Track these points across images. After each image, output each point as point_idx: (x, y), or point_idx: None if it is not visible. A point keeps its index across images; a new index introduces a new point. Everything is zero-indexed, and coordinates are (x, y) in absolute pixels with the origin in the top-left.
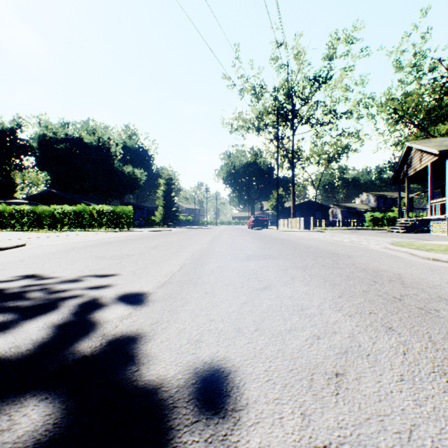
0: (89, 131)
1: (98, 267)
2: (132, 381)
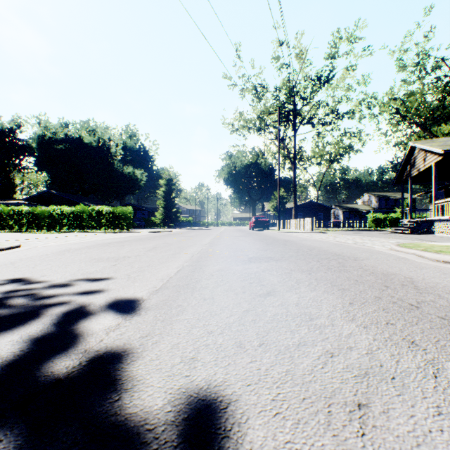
0: (89, 132)
1: (91, 270)
2: (110, 415)
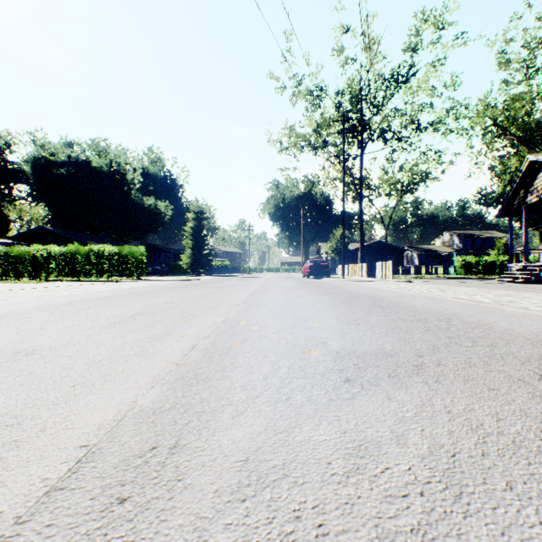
0: (99, 153)
1: None
2: None
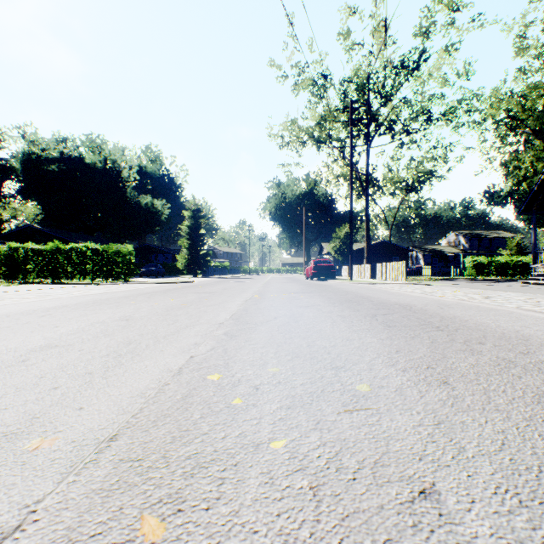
0: (93, 149)
1: None
2: None
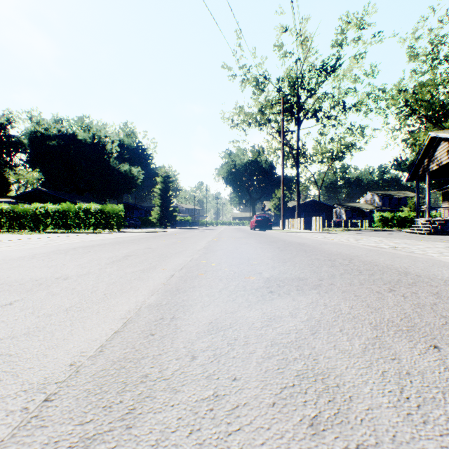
0: (84, 128)
1: None
2: None
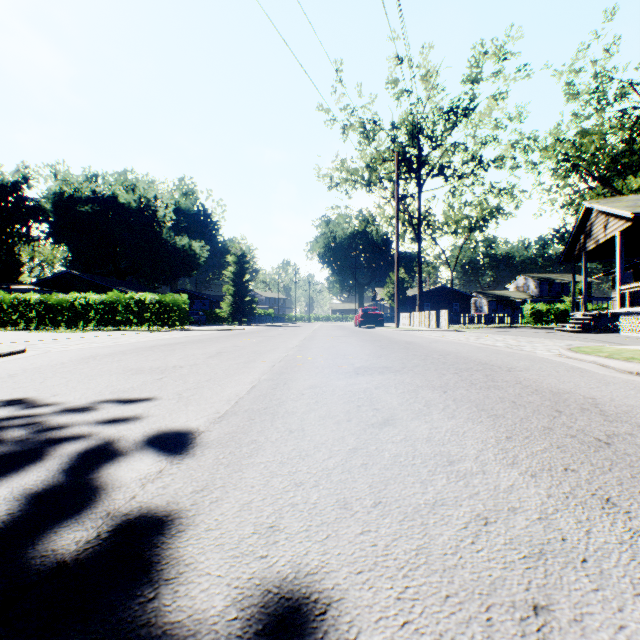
0: (127, 187)
1: (125, 386)
2: (139, 626)
